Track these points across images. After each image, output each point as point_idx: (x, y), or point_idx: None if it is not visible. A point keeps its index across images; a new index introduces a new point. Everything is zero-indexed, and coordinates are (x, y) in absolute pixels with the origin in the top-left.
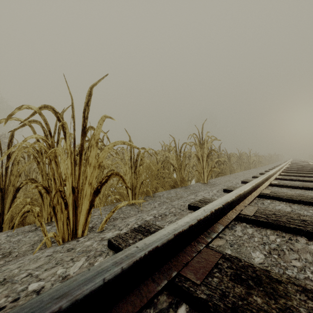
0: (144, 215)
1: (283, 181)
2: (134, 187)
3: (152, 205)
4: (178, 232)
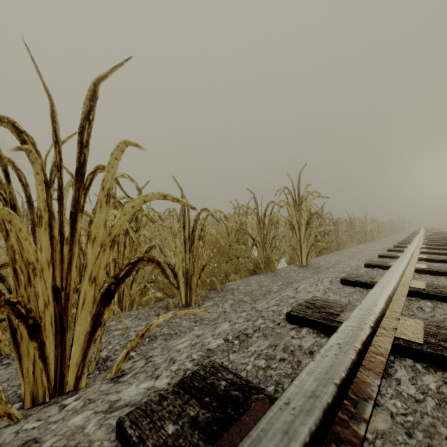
0: (205, 336)
1: (431, 263)
2: (190, 275)
3: (220, 308)
4: None
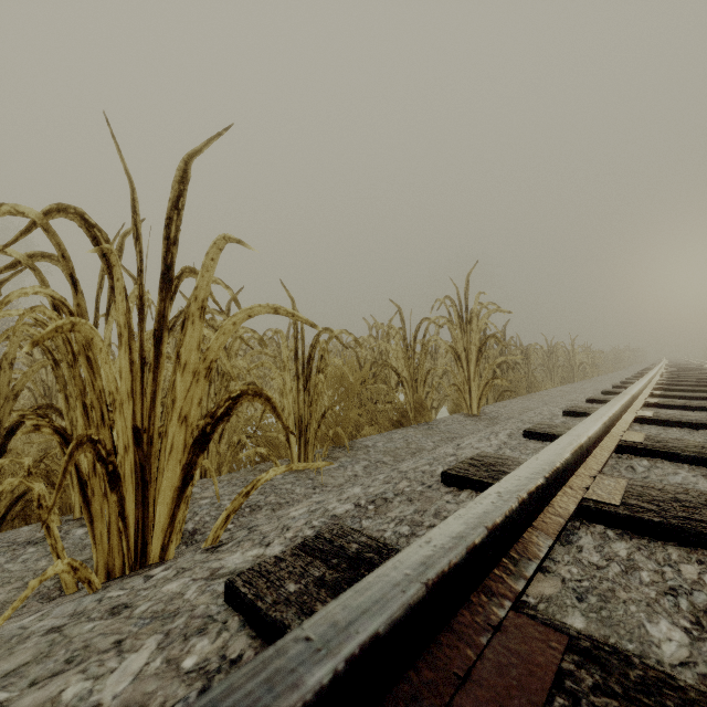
0: (329, 501)
1: (663, 410)
2: (305, 424)
3: (350, 471)
4: (438, 573)
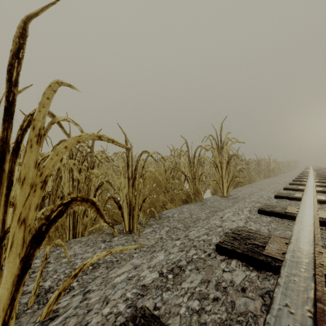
0: (141, 268)
1: None
2: (132, 206)
3: (158, 234)
4: None
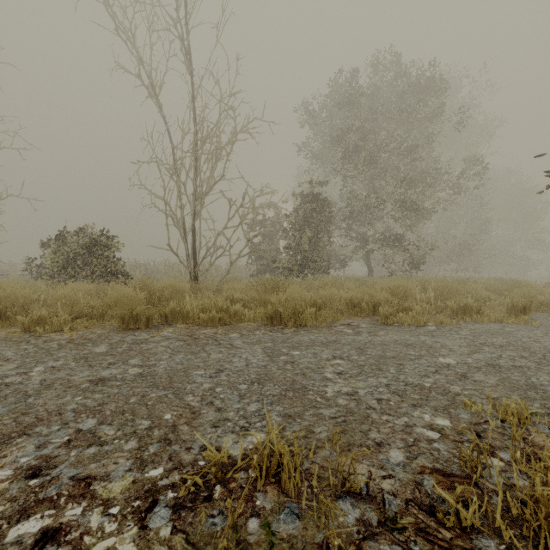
0: None
1: None
2: None
3: None
4: None
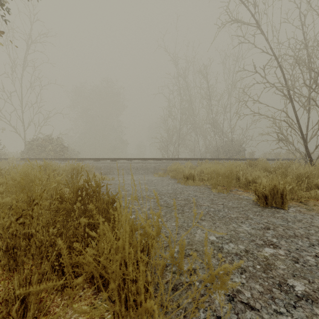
0: None
1: None
2: None
3: None
4: None
